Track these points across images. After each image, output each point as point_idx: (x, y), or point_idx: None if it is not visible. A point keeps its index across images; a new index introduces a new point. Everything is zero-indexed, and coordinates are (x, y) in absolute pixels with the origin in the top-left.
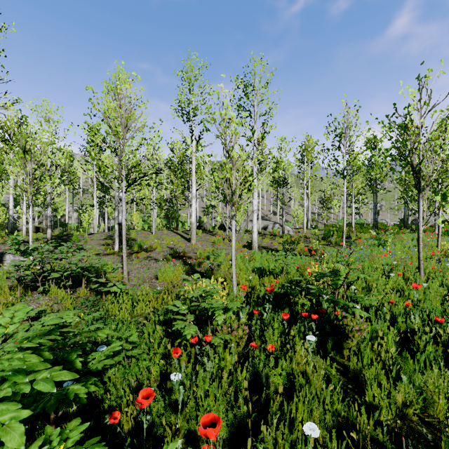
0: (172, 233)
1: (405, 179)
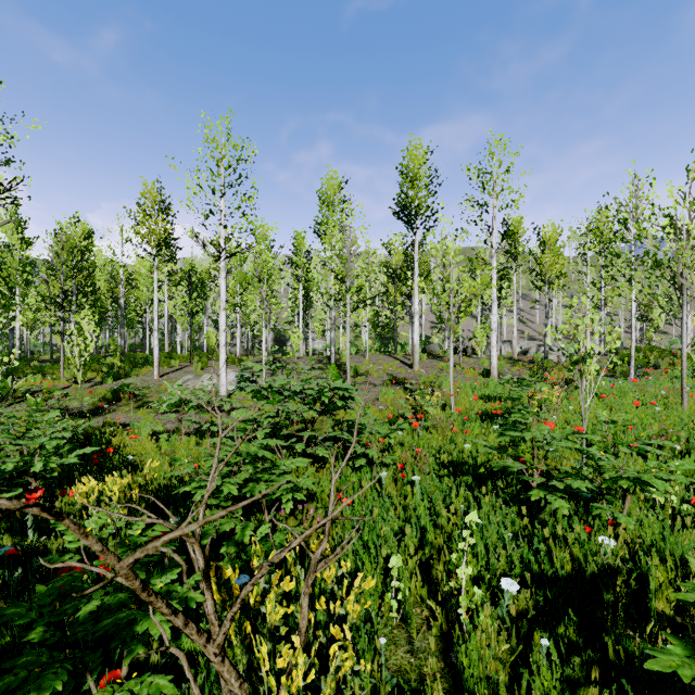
0: (390, 358)
1: None
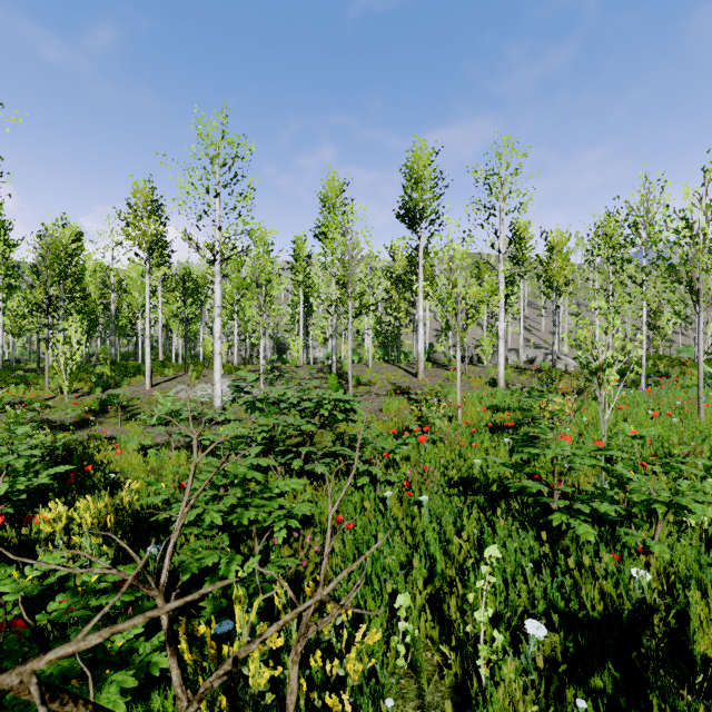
0: (393, 367)
1: None
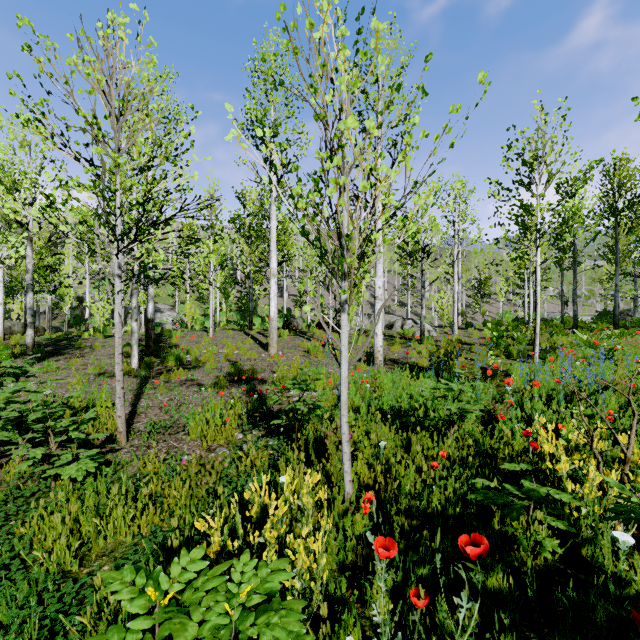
0: (242, 336)
1: (617, 247)
